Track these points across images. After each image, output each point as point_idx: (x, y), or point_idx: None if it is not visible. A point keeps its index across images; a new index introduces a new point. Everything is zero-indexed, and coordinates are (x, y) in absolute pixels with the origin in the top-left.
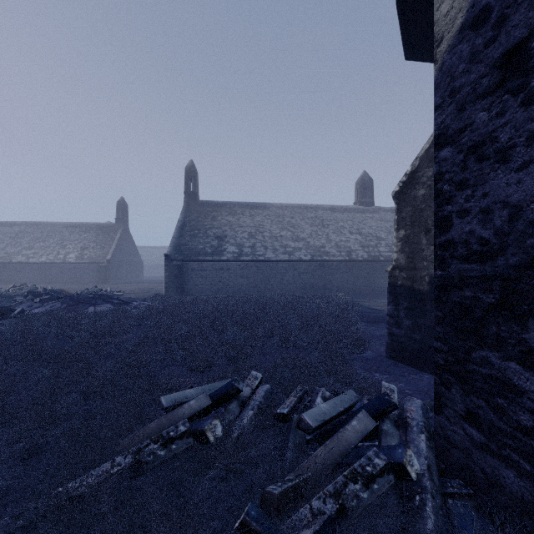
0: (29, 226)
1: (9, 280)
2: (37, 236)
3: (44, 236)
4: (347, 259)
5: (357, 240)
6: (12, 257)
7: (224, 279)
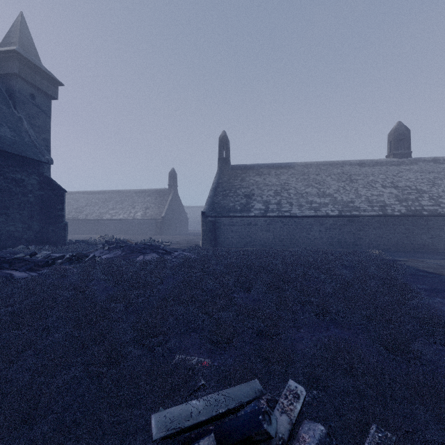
0: (113, 193)
1: (101, 232)
2: (117, 200)
3: (122, 200)
4: (381, 213)
5: (392, 194)
6: (102, 215)
7: (252, 234)
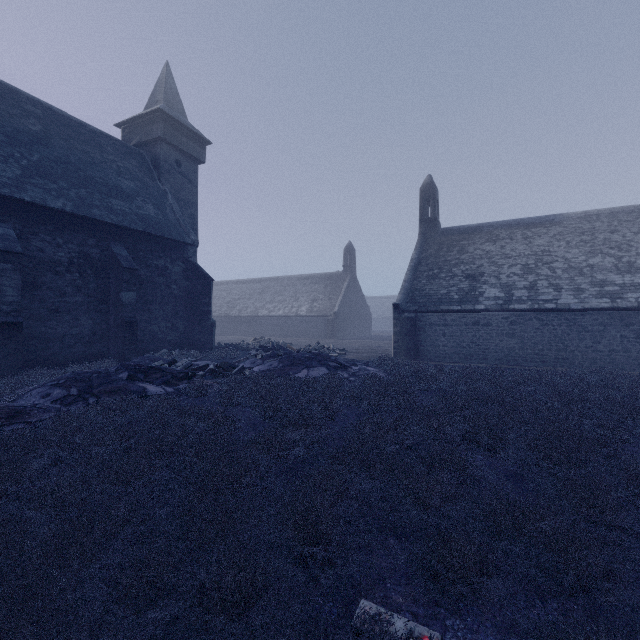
0: (271, 281)
1: (256, 333)
2: (276, 290)
3: (282, 290)
4: None
5: None
6: (258, 311)
7: (480, 340)
